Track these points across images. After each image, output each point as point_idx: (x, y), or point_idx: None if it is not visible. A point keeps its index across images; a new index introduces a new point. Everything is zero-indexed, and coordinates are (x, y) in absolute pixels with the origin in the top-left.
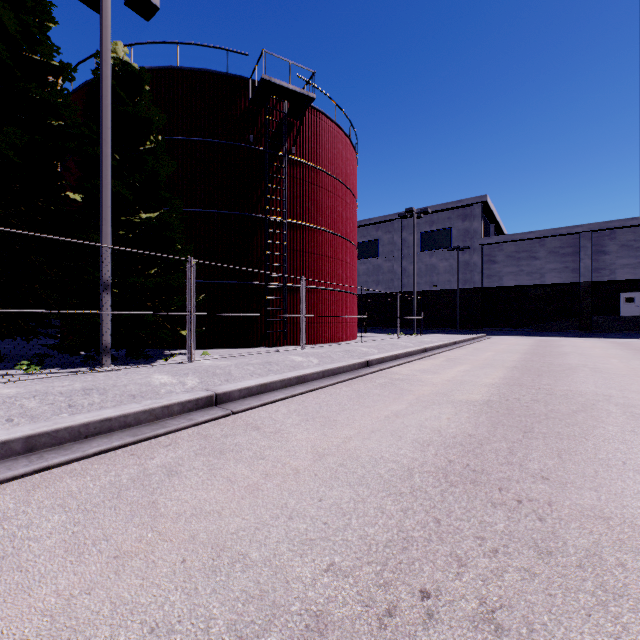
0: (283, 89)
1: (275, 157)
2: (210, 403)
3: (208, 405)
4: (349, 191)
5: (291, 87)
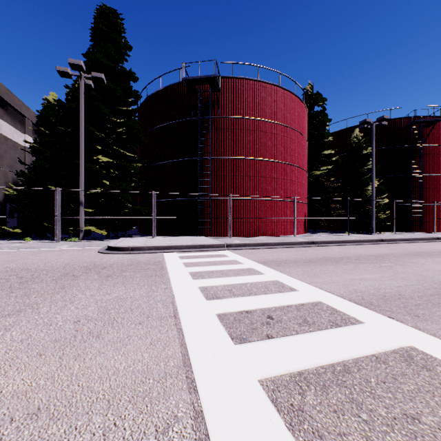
0: (423, 121)
1: (414, 147)
2: (436, 239)
3: (436, 239)
4: None
5: (428, 120)
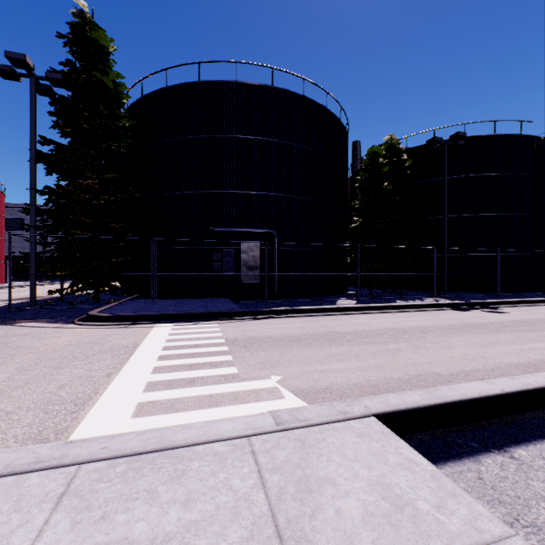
0: None
1: None
2: None
3: None
4: (1, 215)
5: None
